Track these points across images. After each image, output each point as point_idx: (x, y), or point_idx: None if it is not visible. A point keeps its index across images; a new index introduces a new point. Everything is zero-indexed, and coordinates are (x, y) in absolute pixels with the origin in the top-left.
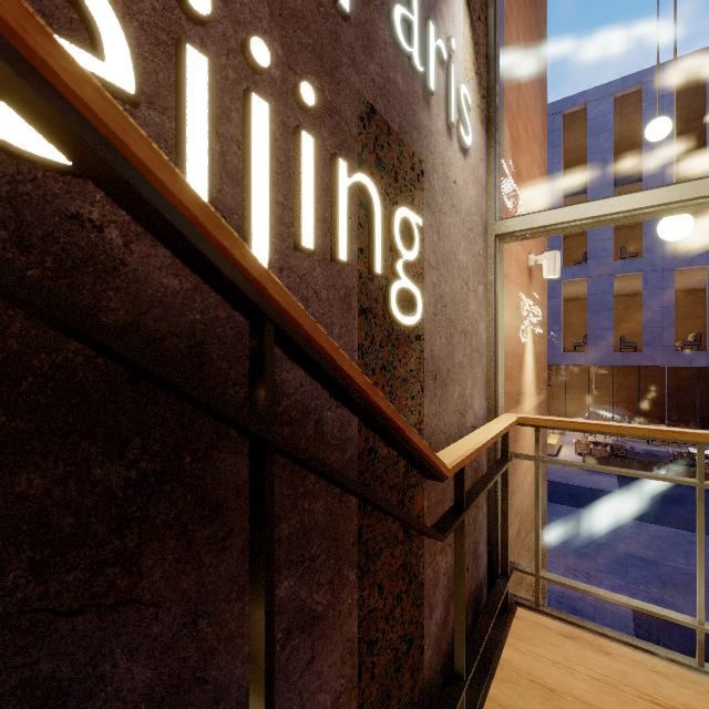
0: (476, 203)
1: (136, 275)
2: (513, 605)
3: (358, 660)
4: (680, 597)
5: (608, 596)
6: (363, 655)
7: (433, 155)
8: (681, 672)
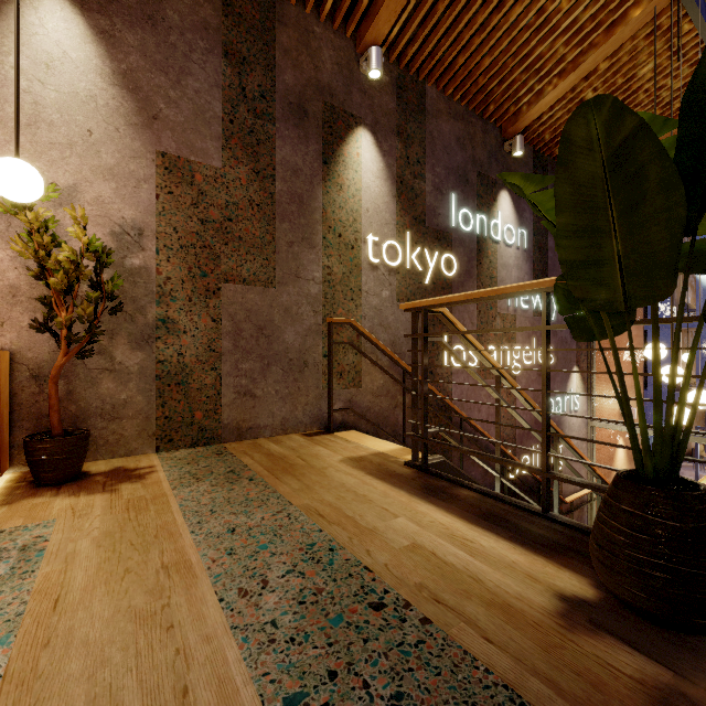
0: (582, 420)
1: (529, 479)
2: None
3: None
4: None
5: None
6: None
7: (565, 425)
8: None
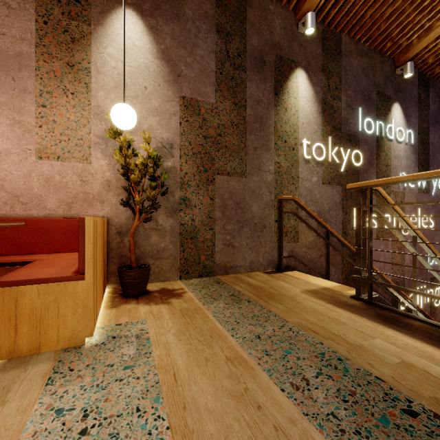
0: None
1: None
2: None
3: None
4: None
5: None
6: None
7: None
8: None
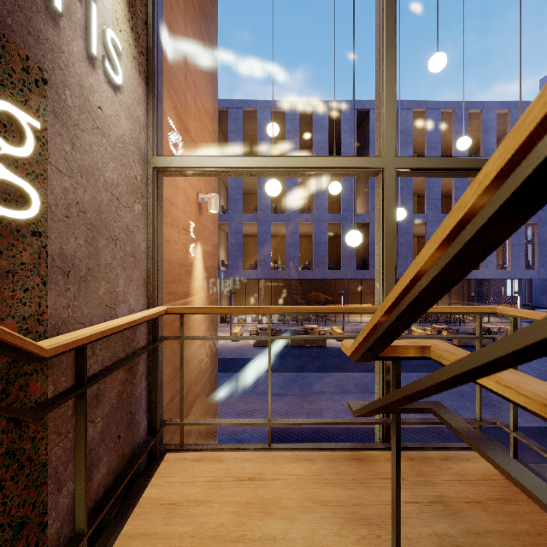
0: (132, 136)
1: None
2: (164, 452)
3: None
4: (295, 411)
5: (224, 422)
6: None
7: (64, 72)
8: (259, 454)
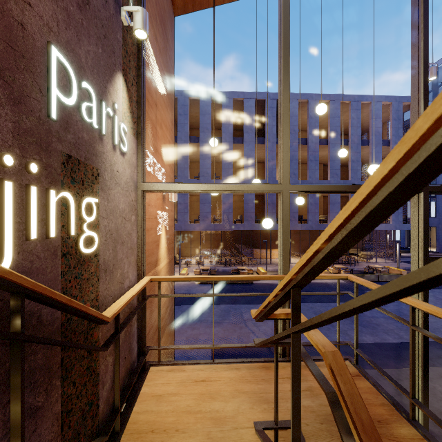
0: (131, 176)
1: None
2: (149, 366)
3: (61, 422)
4: (229, 335)
5: (186, 347)
6: (64, 418)
7: (105, 163)
8: (207, 366)
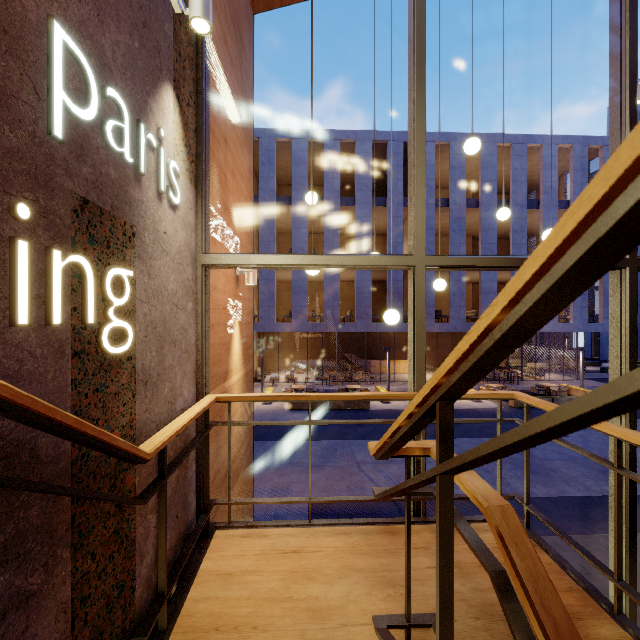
0: (186, 242)
1: None
2: (213, 530)
3: (72, 615)
4: (334, 484)
5: (269, 501)
6: (77, 610)
7: (144, 218)
8: (301, 530)
